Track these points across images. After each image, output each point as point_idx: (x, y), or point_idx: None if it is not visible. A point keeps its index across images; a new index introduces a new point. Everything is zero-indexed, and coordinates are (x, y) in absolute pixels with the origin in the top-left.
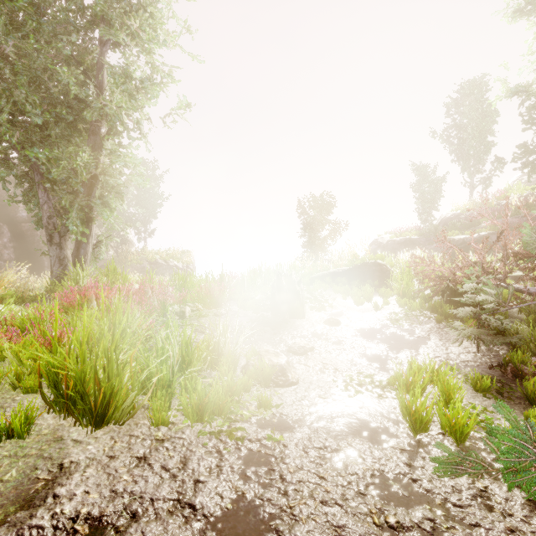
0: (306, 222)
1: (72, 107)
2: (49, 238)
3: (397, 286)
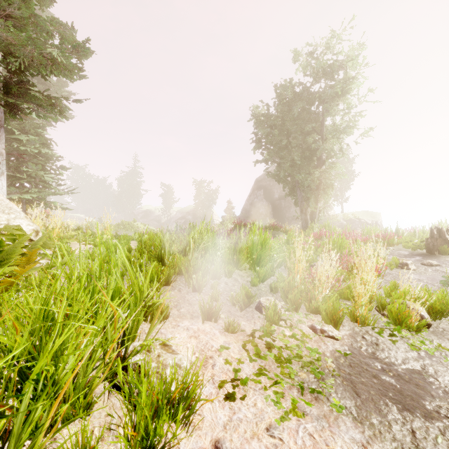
0: None
1: (310, 150)
2: (301, 211)
3: None
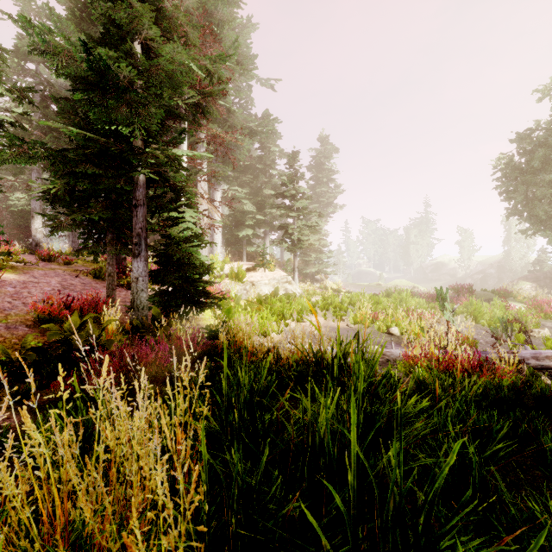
0: None
1: None
2: None
3: None
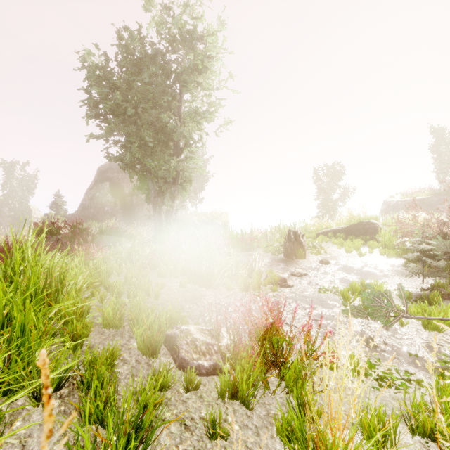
0: (319, 187)
1: (165, 133)
2: (154, 209)
3: (381, 240)
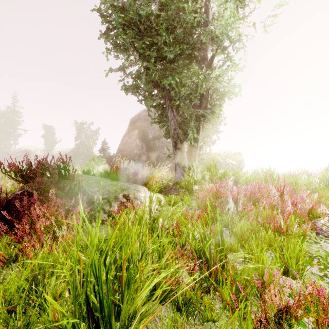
0: None
1: (189, 43)
2: (174, 144)
3: None
